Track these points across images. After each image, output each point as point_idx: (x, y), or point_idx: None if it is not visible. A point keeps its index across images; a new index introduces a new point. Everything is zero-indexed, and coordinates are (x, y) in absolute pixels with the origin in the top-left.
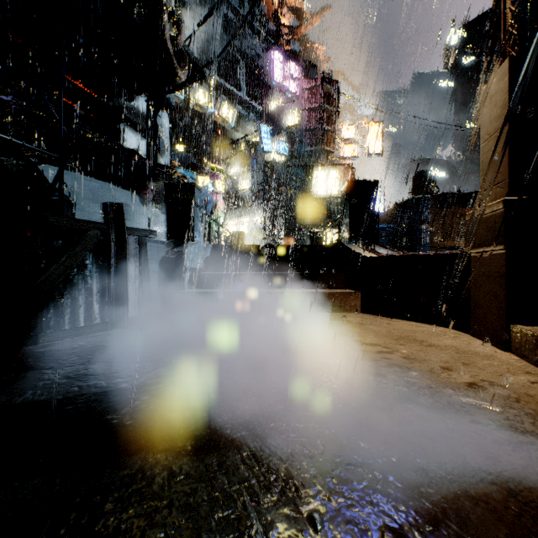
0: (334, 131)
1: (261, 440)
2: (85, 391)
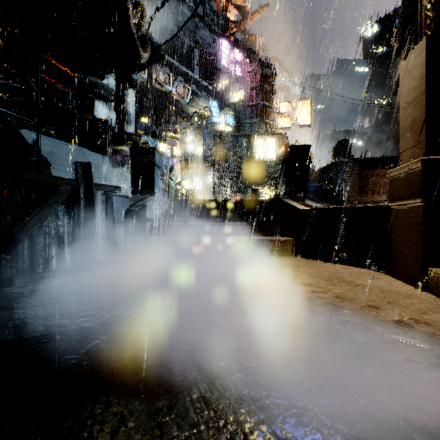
0: (271, 106)
1: (210, 380)
2: (49, 330)
